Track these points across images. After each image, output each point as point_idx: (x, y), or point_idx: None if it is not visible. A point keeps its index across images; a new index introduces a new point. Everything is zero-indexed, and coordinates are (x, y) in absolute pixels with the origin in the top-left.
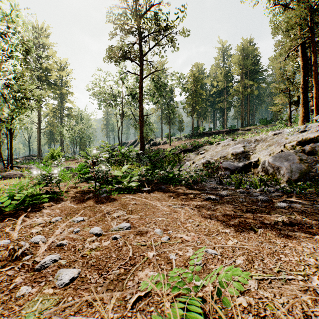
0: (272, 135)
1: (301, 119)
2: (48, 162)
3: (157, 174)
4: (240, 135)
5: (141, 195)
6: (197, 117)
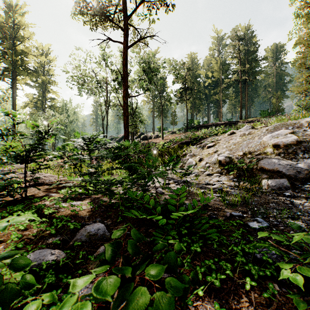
0: None
1: None
2: None
3: None
4: None
5: None
6: (191, 110)
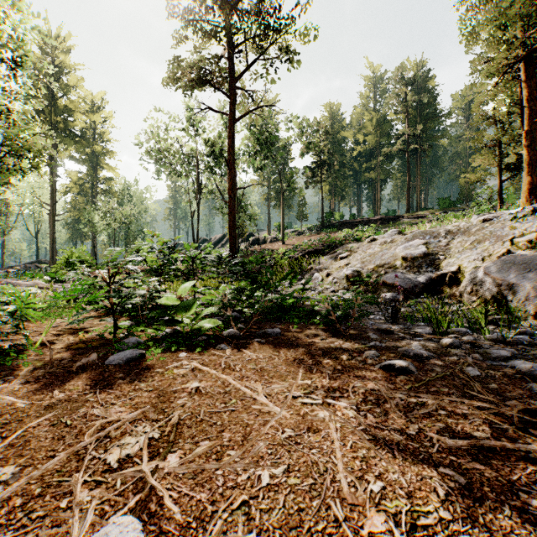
0: (481, 222)
1: (525, 195)
2: (58, 274)
3: (259, 302)
4: (409, 226)
5: (220, 355)
6: (329, 196)
